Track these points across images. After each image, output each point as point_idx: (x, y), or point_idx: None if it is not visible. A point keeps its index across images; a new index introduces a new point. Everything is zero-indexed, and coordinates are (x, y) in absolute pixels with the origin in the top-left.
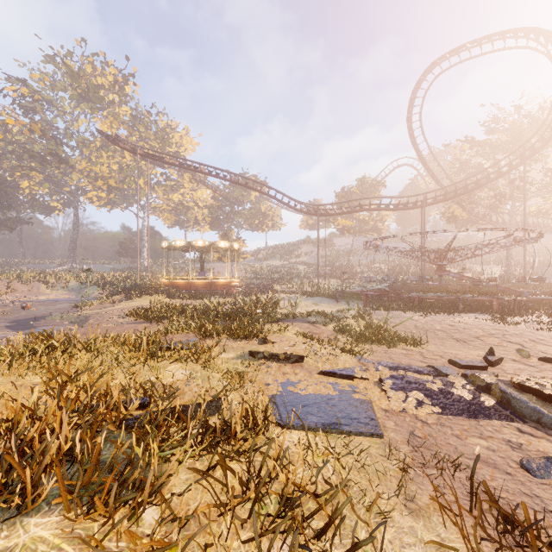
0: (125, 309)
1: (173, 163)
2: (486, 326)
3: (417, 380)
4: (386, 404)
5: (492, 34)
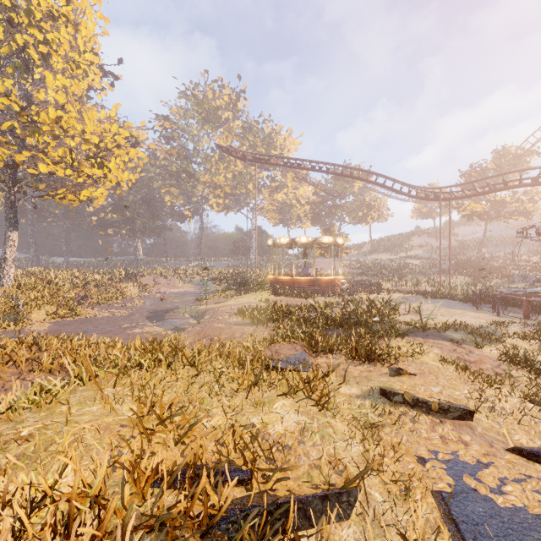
0: (235, 306)
1: (278, 163)
2: None
3: None
4: None
5: None
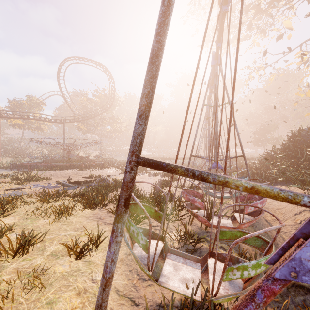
0: None
1: None
2: (74, 172)
3: (42, 185)
4: (30, 191)
5: (92, 60)
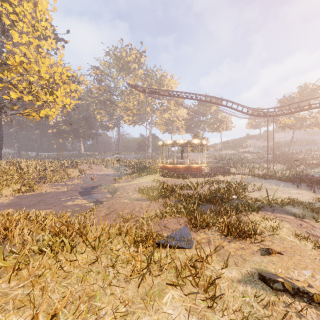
0: (137, 184)
1: (165, 94)
2: None
3: None
4: None
5: None
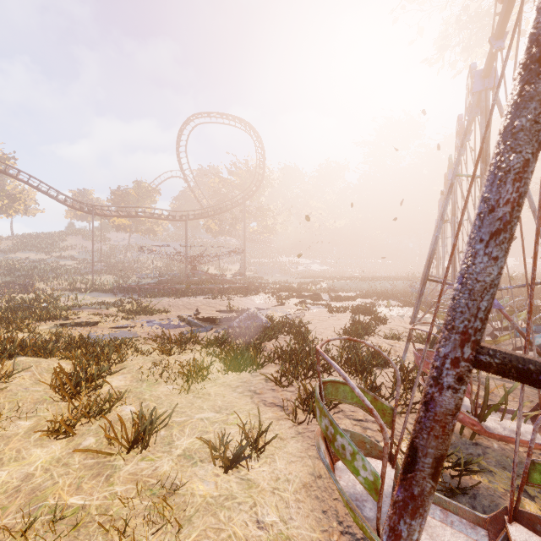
0: None
1: None
2: (204, 301)
3: (158, 322)
4: (143, 331)
5: (229, 115)
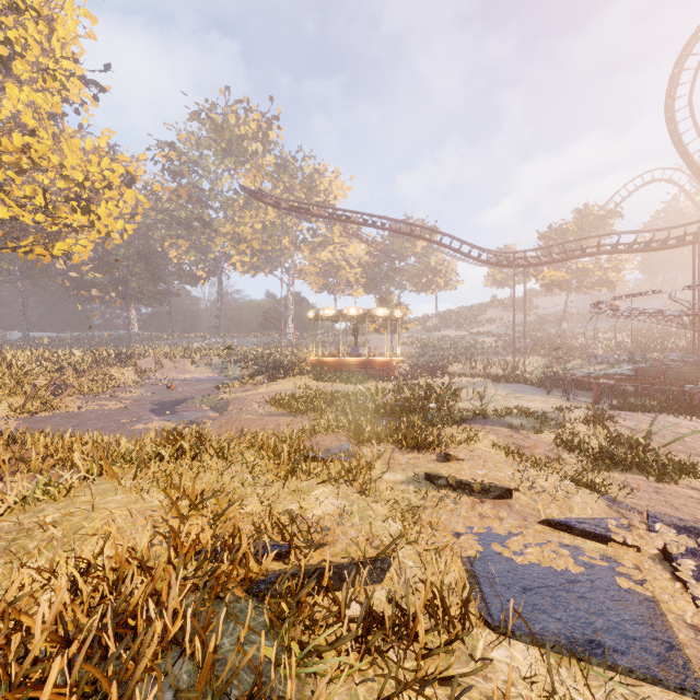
0: (267, 394)
1: (321, 215)
2: None
3: None
4: (694, 614)
5: None
